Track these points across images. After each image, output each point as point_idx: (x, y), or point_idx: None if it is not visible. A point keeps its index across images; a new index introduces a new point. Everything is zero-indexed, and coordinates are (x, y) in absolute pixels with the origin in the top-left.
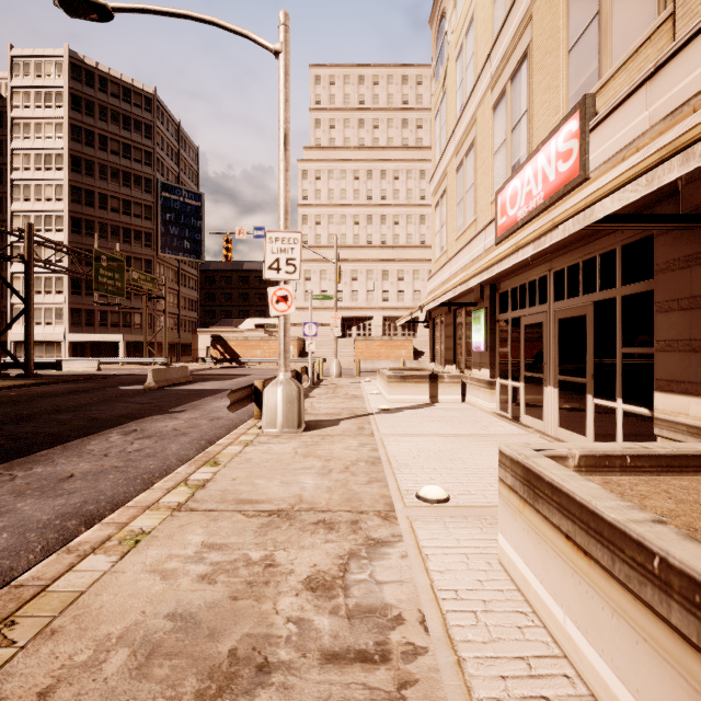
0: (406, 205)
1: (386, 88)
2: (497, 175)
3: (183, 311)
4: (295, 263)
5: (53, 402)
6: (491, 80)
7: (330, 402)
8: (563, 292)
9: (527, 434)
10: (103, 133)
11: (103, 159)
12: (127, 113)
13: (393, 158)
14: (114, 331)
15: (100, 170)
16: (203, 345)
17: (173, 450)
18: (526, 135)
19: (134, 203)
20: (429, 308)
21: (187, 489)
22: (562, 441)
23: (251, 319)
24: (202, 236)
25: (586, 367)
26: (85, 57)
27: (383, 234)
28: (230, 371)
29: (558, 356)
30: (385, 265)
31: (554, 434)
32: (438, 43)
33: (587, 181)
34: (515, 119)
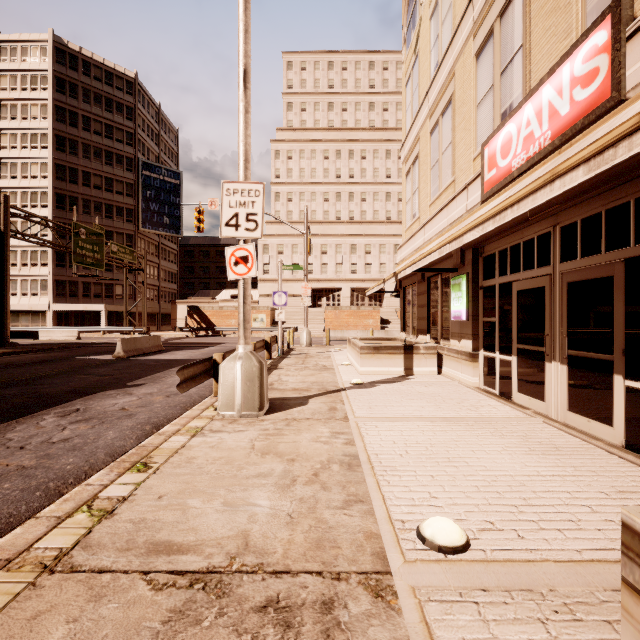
0: (373, 183)
1: (353, 73)
2: (482, 128)
3: (163, 283)
4: (256, 218)
5: (10, 374)
6: (473, 26)
7: (299, 374)
8: (575, 250)
9: (527, 417)
10: (86, 114)
11: (86, 139)
12: (109, 95)
13: (361, 139)
14: (97, 301)
15: (83, 149)
16: (181, 315)
17: (107, 440)
18: (521, 73)
19: (116, 180)
20: (406, 273)
21: (87, 517)
22: (575, 429)
23: (227, 290)
24: (180, 212)
25: (612, 340)
26: (69, 42)
27: (351, 211)
28: (205, 340)
29: (567, 326)
30: (353, 239)
31: (561, 418)
32: (409, 8)
33: (626, 101)
34: (505, 60)
